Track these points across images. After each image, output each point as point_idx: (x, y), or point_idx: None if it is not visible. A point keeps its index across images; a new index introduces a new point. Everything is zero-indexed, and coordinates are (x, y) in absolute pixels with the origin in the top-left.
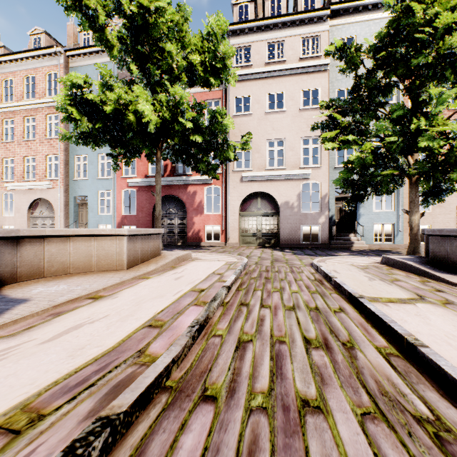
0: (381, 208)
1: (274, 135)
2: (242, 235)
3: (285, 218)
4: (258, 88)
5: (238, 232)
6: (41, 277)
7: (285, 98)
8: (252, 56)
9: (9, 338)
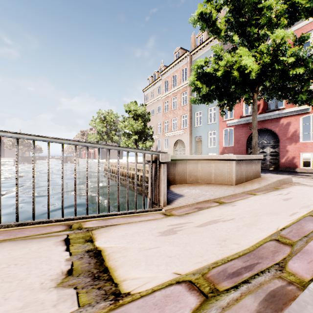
0: None
1: None
2: None
3: None
4: None
5: None
6: (185, 183)
7: None
8: None
9: (179, 217)
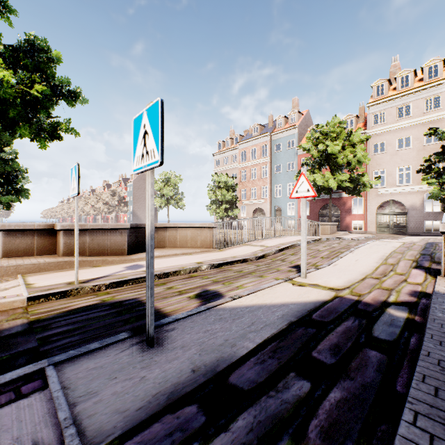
0: None
1: (402, 164)
2: (378, 226)
3: (411, 216)
4: (390, 136)
5: (375, 225)
6: None
7: (411, 140)
8: (385, 117)
9: None
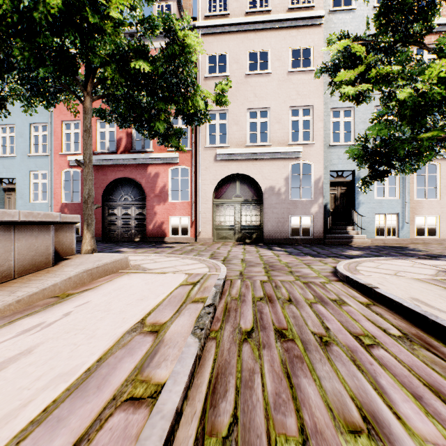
0: (384, 195)
1: (256, 103)
2: (216, 228)
3: (270, 206)
4: (237, 43)
5: (212, 224)
6: None
7: (270, 57)
8: (229, 3)
9: None
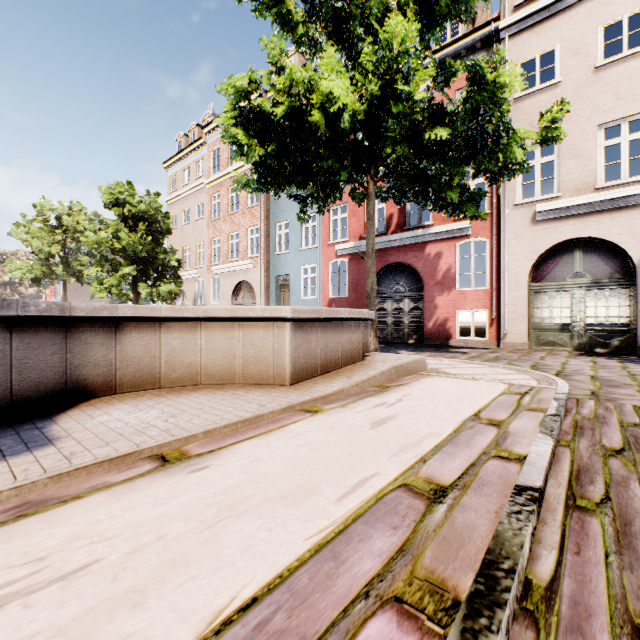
0: None
1: (620, 109)
2: (535, 328)
3: None
4: (576, 23)
5: (527, 322)
6: (156, 387)
7: None
8: None
9: None
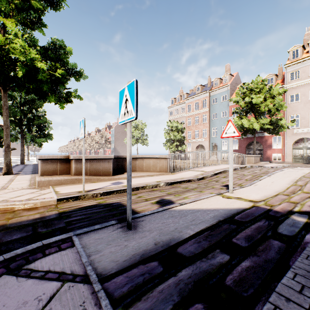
0: None
1: None
2: (294, 158)
3: None
4: (304, 88)
5: (291, 156)
6: None
7: None
8: (300, 74)
9: None
